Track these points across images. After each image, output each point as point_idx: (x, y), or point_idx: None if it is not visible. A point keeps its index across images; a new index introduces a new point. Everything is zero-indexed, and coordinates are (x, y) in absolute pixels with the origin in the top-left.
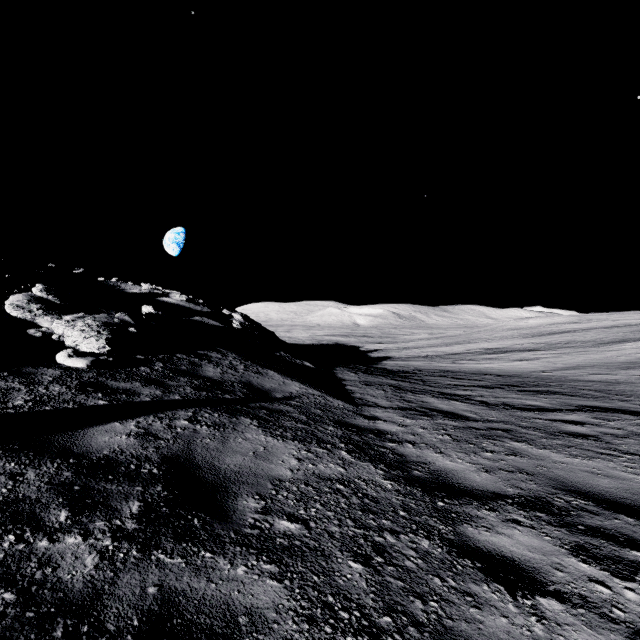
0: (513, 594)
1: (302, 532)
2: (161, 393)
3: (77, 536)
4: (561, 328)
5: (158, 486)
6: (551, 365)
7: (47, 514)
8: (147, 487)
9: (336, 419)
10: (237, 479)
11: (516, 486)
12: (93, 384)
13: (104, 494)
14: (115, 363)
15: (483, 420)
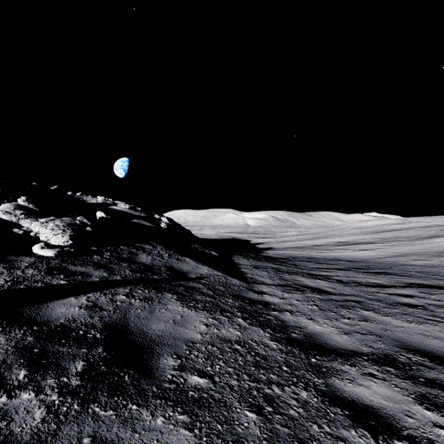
0: (376, 438)
1: (209, 386)
2: (107, 275)
3: (31, 392)
4: (390, 227)
5: (99, 348)
6: (385, 253)
7: (9, 373)
8: (91, 349)
9: (234, 293)
10: (160, 342)
11: (369, 346)
12: (58, 268)
13: (57, 355)
14: (75, 253)
15: (340, 294)
